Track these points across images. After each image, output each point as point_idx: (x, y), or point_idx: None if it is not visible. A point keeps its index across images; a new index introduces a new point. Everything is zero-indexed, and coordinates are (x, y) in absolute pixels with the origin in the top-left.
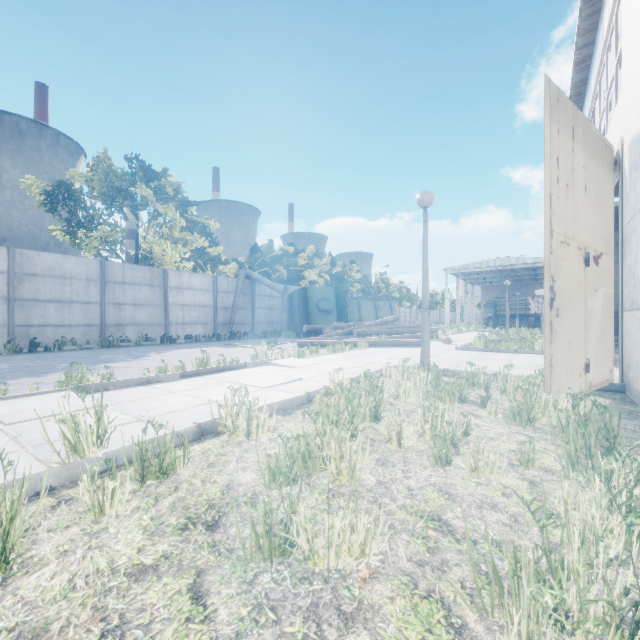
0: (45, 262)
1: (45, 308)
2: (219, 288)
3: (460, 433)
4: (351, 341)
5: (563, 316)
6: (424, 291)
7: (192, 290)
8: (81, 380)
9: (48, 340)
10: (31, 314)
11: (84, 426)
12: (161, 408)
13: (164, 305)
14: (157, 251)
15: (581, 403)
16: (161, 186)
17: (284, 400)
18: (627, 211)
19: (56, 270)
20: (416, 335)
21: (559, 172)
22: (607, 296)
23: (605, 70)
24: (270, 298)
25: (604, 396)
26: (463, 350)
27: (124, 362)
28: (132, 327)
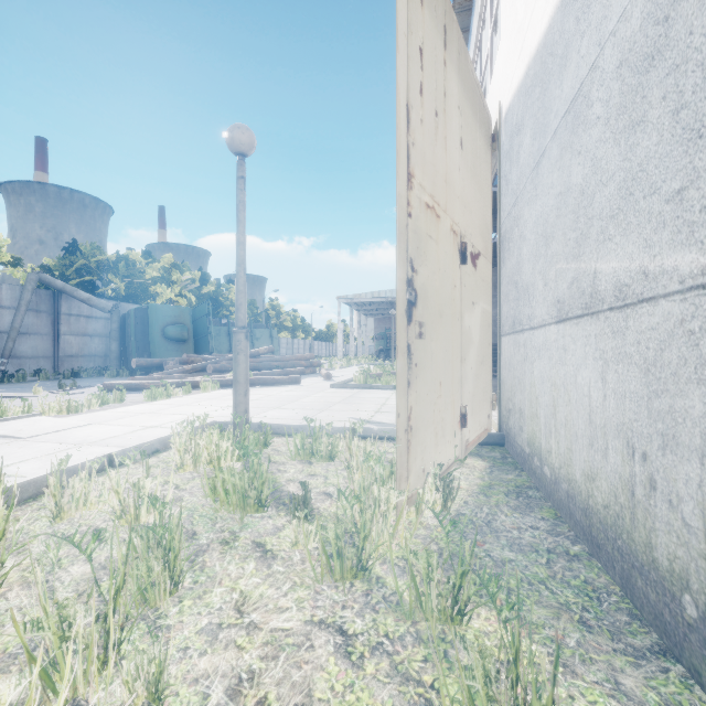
0: None
1: None
2: None
3: (143, 693)
4: (195, 380)
5: (430, 337)
6: (238, 297)
7: None
8: None
9: None
10: None
11: None
12: None
13: None
14: None
15: (456, 476)
16: None
17: None
18: (507, 199)
19: None
20: (293, 370)
21: (424, 77)
22: (485, 315)
23: (480, 54)
24: (90, 320)
25: (483, 455)
26: (340, 388)
27: None
28: None
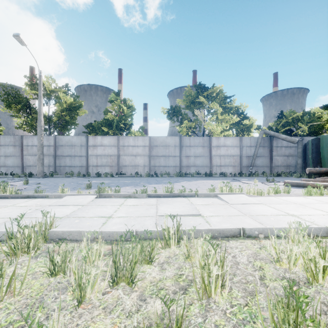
0: (160, 140)
1: (160, 159)
2: (243, 144)
3: None
4: None
5: None
6: None
7: (226, 147)
8: (104, 191)
9: (161, 172)
10: (155, 161)
11: (49, 213)
12: (86, 213)
13: (209, 156)
14: (210, 128)
15: None
16: (209, 94)
17: (101, 231)
18: None
19: (163, 143)
20: None
21: None
22: None
23: None
24: (287, 148)
25: None
26: None
27: (161, 184)
28: (193, 167)
